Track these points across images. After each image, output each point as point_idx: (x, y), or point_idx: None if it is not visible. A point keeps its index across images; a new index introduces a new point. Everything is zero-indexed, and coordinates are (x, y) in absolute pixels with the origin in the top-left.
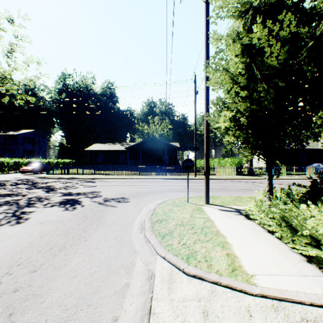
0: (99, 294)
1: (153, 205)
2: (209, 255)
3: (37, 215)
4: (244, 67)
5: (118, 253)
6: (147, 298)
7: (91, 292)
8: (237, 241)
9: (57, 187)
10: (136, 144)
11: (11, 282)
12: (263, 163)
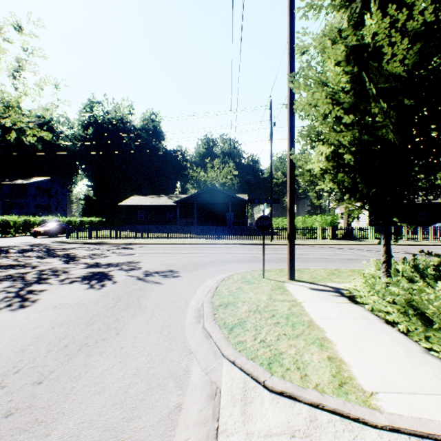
0: (136, 423)
1: (214, 282)
2: (301, 359)
3: (50, 295)
4: (348, 80)
5: (164, 354)
6: (209, 430)
7: (123, 419)
8: (341, 337)
9: (80, 255)
10: (189, 196)
11: (2, 400)
12: (365, 223)
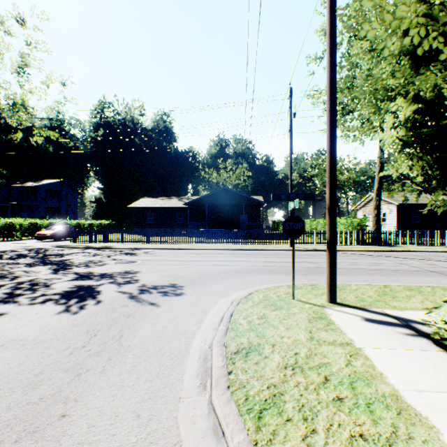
0: None
1: (228, 304)
2: None
3: (6, 323)
4: None
5: None
6: None
7: None
8: None
9: (75, 263)
10: (200, 198)
11: None
12: (393, 226)
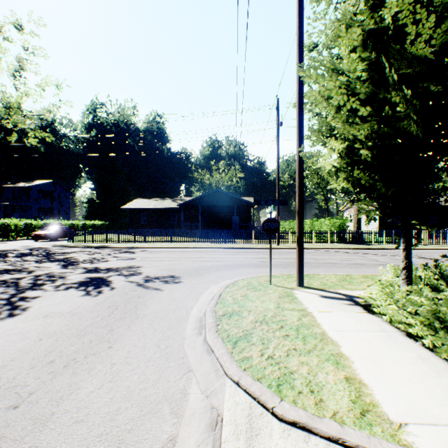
0: None
1: (218, 288)
2: (315, 380)
3: (42, 302)
4: (364, 68)
5: (160, 373)
6: None
7: None
8: (359, 353)
9: (80, 260)
10: (193, 199)
11: None
12: (375, 226)
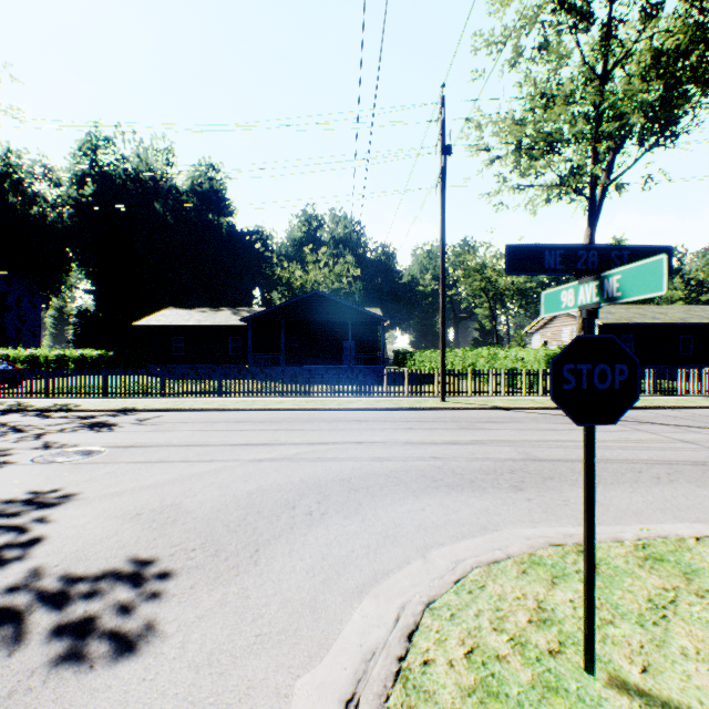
0: None
1: None
2: None
3: None
4: None
5: None
6: None
7: None
8: None
9: None
10: (271, 309)
11: None
12: None
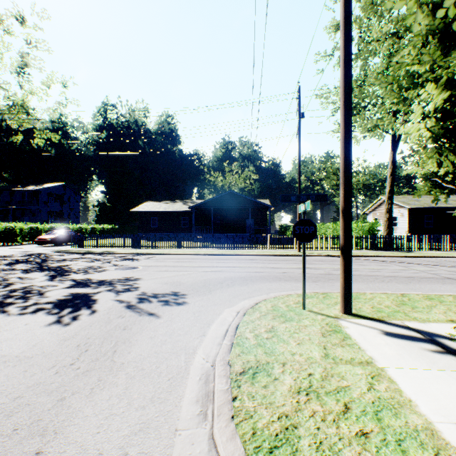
0: None
1: (233, 314)
2: None
3: None
4: None
5: None
6: None
7: None
8: None
9: (74, 269)
10: (205, 202)
11: None
12: (404, 230)
